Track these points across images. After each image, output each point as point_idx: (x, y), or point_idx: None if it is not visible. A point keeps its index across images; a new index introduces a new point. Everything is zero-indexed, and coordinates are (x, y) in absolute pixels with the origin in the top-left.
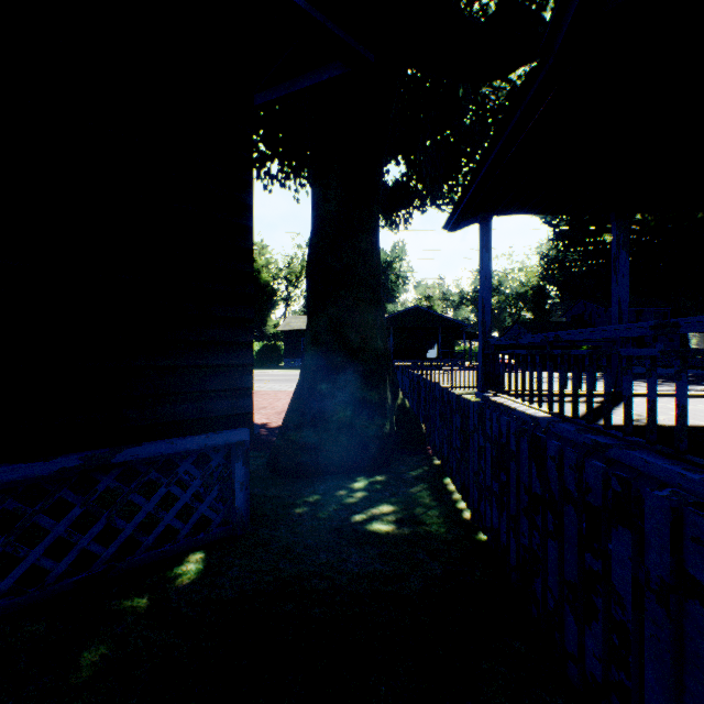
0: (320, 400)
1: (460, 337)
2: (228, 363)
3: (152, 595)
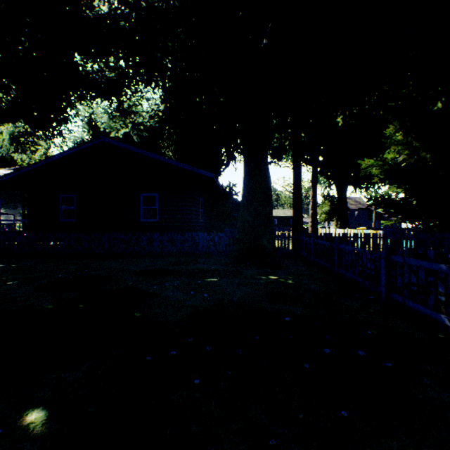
0: None
1: None
2: None
3: None
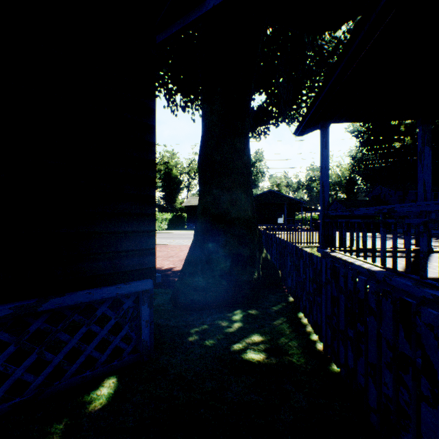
0: (208, 255)
1: (298, 210)
2: (136, 229)
3: (68, 421)
